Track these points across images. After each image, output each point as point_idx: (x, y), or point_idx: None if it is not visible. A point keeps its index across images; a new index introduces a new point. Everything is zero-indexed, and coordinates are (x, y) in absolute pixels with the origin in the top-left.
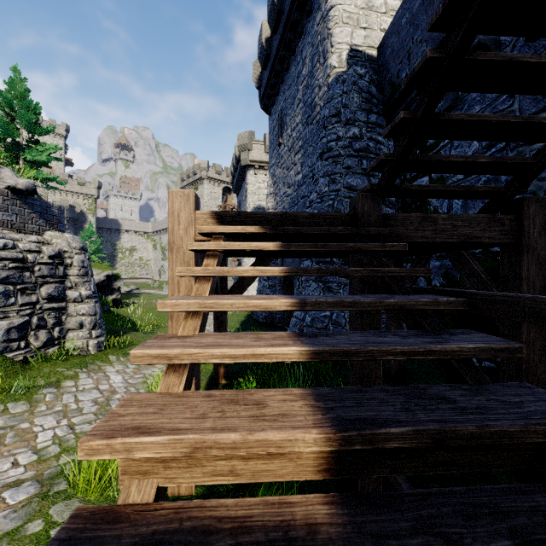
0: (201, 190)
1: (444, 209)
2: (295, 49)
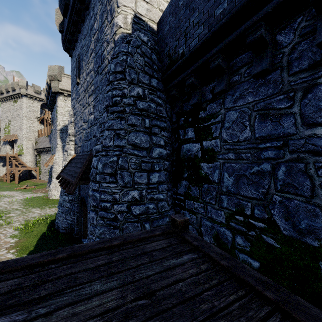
0: (20, 103)
1: (215, 179)
2: (89, 5)
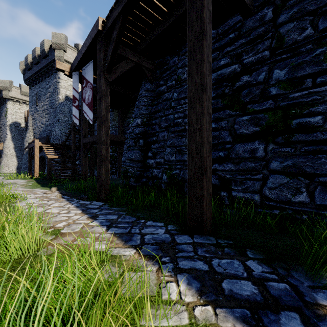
0: None
1: None
2: (46, 78)
